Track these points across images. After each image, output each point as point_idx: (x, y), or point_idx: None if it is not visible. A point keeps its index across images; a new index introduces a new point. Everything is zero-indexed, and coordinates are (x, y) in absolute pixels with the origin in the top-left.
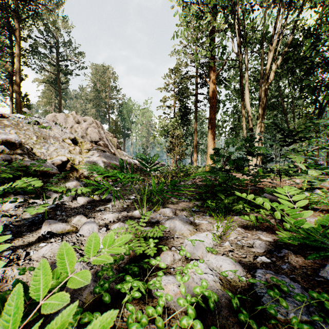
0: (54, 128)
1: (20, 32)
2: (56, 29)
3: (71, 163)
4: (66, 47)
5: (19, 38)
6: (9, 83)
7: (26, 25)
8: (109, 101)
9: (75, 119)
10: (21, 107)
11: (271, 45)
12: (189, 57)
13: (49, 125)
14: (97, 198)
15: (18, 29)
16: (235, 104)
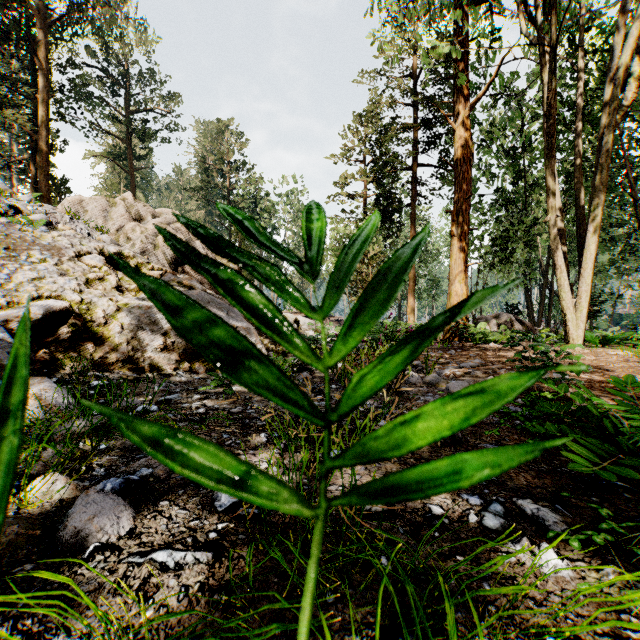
0: (64, 228)
1: (48, 50)
2: (125, 48)
3: (75, 318)
4: (145, 85)
5: (47, 62)
6: (30, 157)
7: (63, 40)
8: (231, 192)
9: (130, 211)
10: (51, 204)
11: (624, 14)
12: (400, 83)
13: (49, 220)
14: (60, 492)
15: (43, 44)
16: (502, 187)
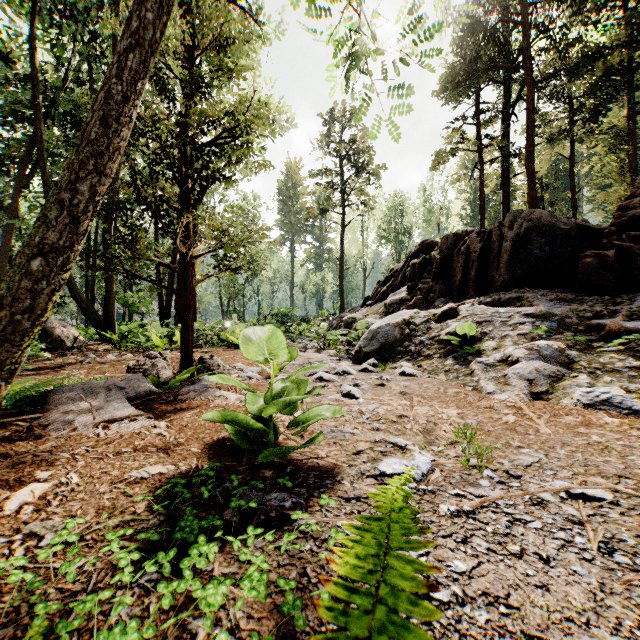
0: None
1: None
2: None
3: None
4: None
5: None
6: None
7: None
8: None
9: None
10: None
11: None
12: None
13: None
14: None
15: None
16: None
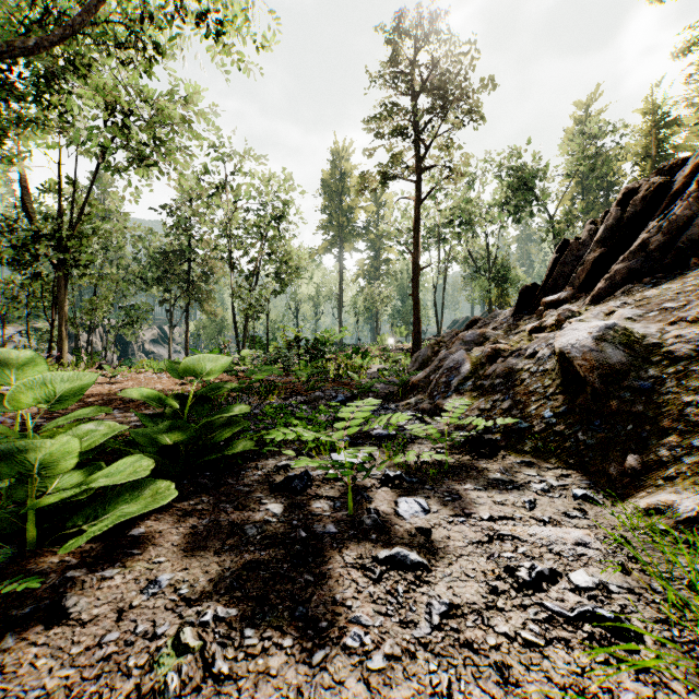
0: None
1: None
2: None
3: None
4: None
5: None
6: None
7: None
8: None
9: None
10: None
11: None
12: None
13: None
14: None
15: None
16: None
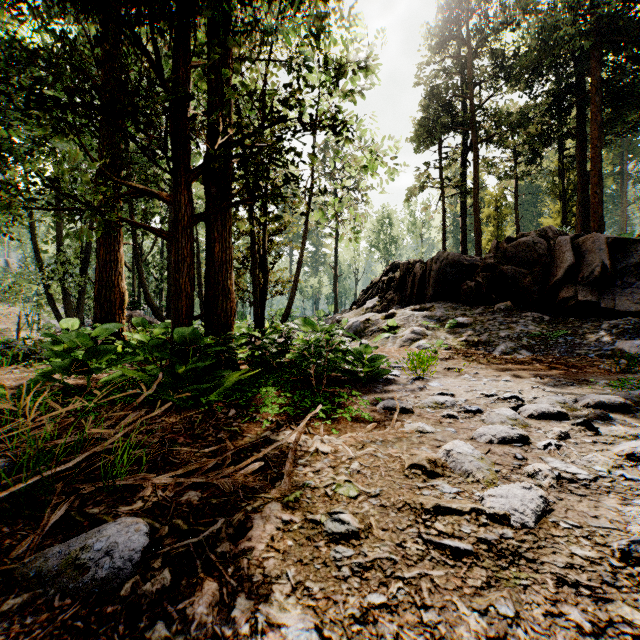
0: None
1: None
2: None
3: None
4: None
5: None
6: None
7: None
8: None
9: None
10: None
11: None
12: None
13: None
14: None
15: None
16: None
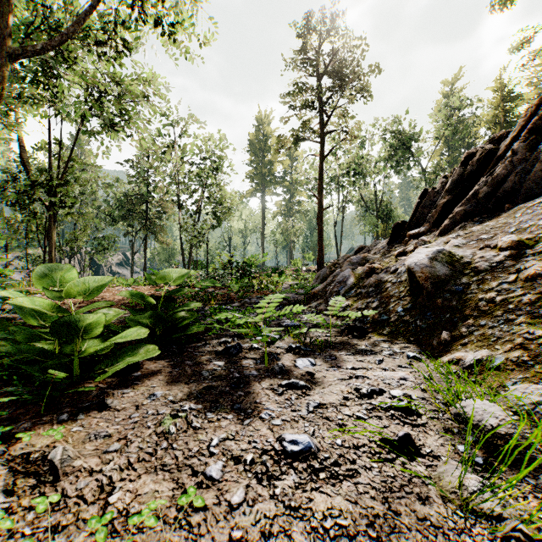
0: None
1: None
2: None
3: None
4: None
5: None
6: None
7: None
8: None
9: None
10: None
11: None
12: None
13: None
14: None
15: None
16: None
